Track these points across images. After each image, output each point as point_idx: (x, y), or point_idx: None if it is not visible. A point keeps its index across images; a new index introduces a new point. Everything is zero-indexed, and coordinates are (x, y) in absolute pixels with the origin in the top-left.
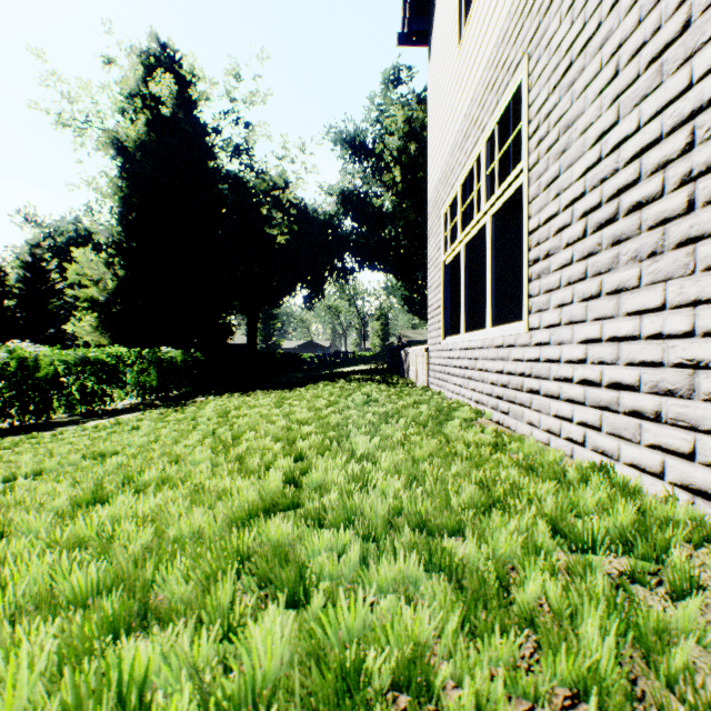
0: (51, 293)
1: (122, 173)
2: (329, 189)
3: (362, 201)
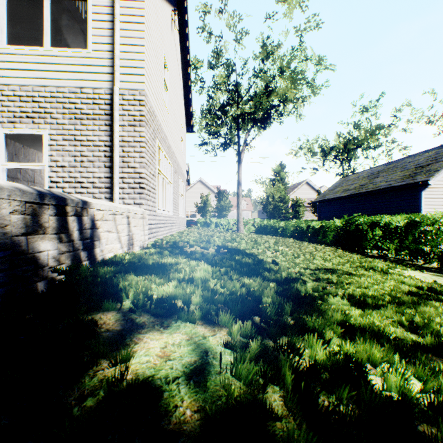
0: None
1: None
2: None
3: None
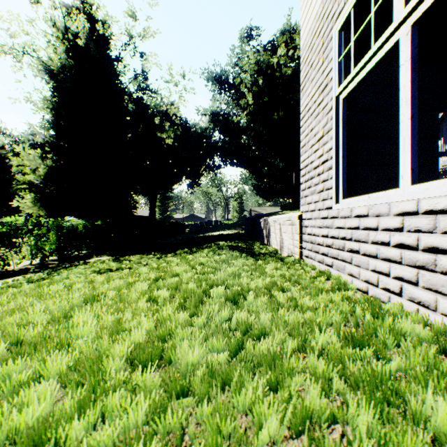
0: (12, 181)
1: (53, 92)
2: (203, 111)
3: (226, 119)
